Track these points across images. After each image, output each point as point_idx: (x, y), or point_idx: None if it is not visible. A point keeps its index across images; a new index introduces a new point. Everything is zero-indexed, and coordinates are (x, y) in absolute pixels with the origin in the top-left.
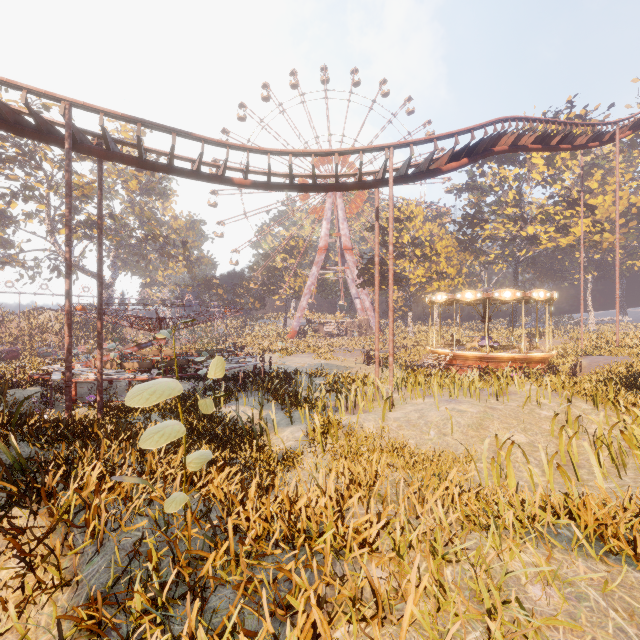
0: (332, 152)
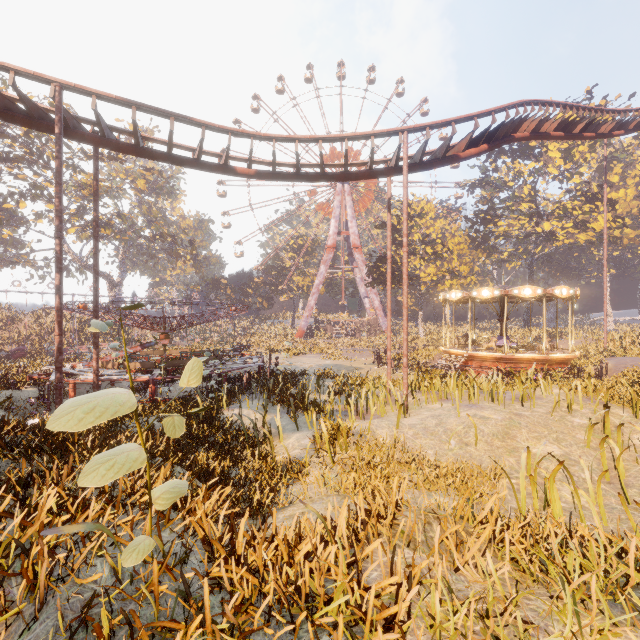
0: (341, 137)
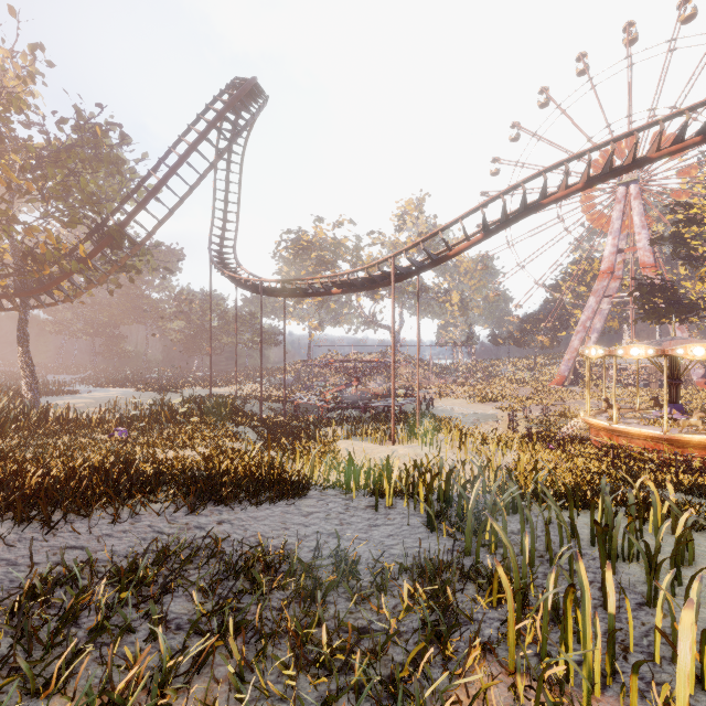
0: (364, 268)
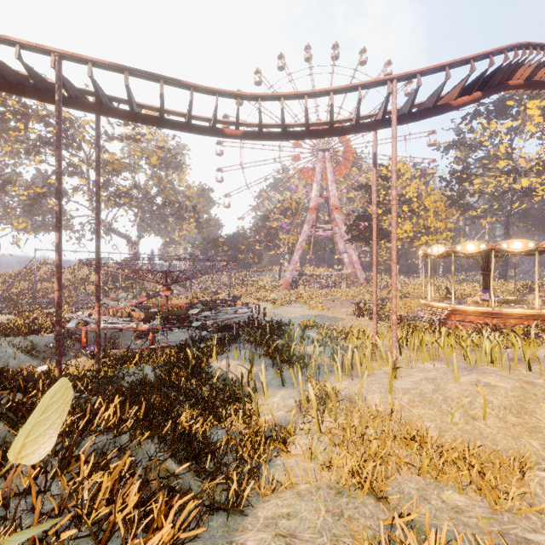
0: (327, 91)
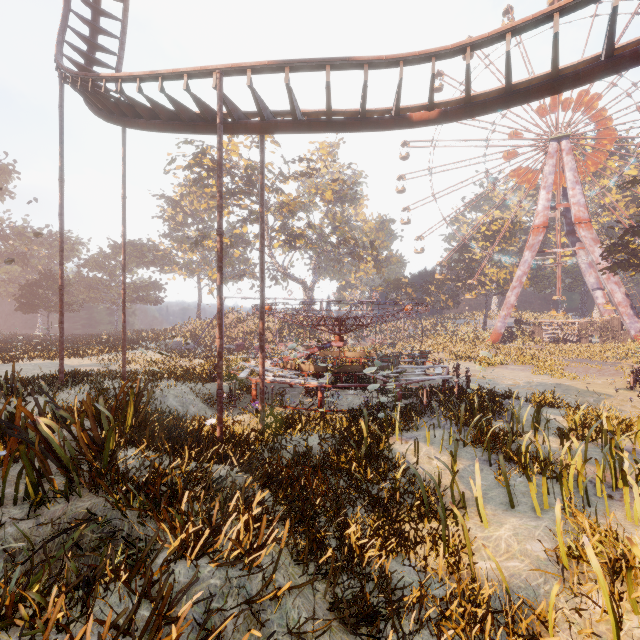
0: None
